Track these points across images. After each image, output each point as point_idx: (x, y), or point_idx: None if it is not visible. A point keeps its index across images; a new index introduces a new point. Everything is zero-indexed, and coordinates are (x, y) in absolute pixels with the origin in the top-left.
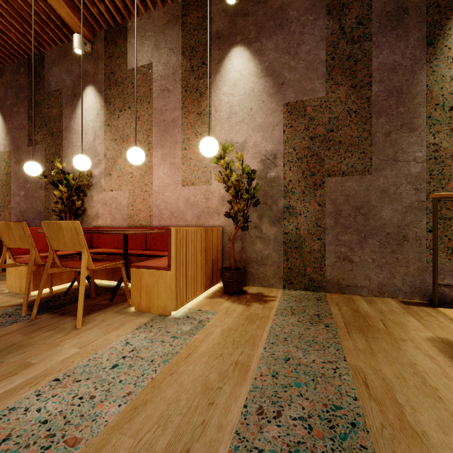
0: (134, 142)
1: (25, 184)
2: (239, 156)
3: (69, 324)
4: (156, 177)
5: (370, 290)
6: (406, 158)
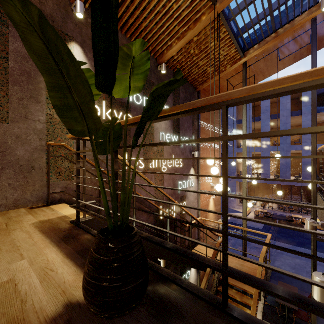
0: None
1: None
2: None
3: None
4: None
5: (7, 206)
6: (34, 118)
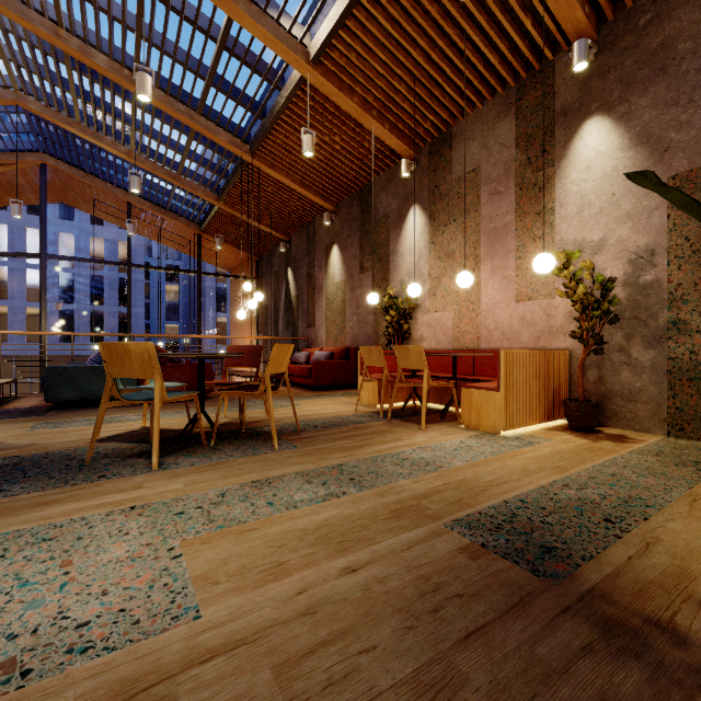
0: (460, 257)
1: (358, 310)
2: (587, 265)
3: (414, 427)
4: (484, 294)
5: None
6: None
